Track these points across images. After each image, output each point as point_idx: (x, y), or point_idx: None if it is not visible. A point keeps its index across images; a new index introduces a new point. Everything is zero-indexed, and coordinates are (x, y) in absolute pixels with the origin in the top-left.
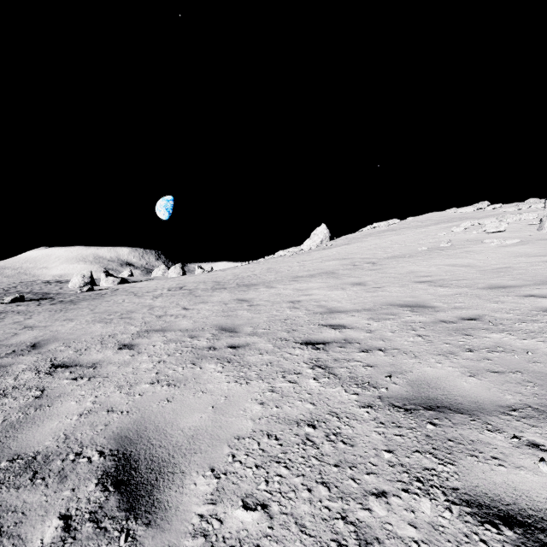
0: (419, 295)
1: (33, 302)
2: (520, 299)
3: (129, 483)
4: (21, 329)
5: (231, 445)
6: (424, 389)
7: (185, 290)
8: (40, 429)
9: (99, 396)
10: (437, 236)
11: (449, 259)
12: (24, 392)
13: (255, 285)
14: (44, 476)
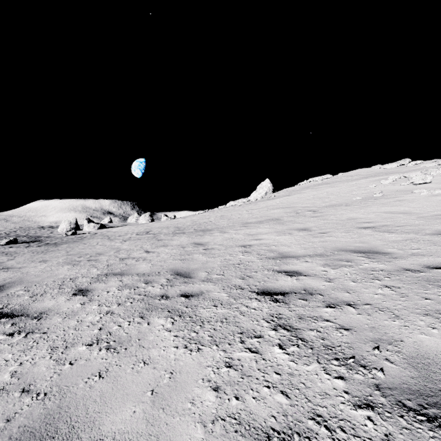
0: (368, 240)
1: (24, 244)
2: None
3: None
4: None
5: None
6: (436, 374)
7: (150, 234)
8: None
9: (24, 362)
10: (368, 187)
11: (385, 207)
12: None
13: (210, 230)
14: None
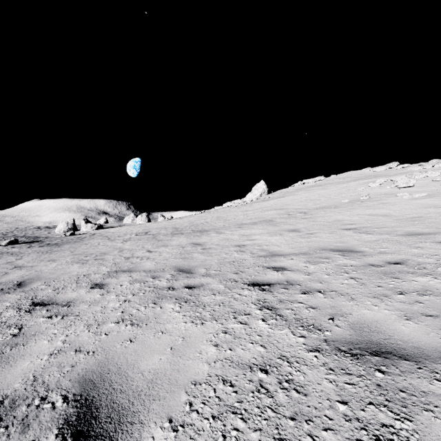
0: (347, 240)
1: (25, 244)
2: (437, 245)
3: (88, 435)
4: (12, 269)
5: (188, 392)
6: (366, 332)
7: (150, 235)
8: (12, 370)
9: (69, 335)
10: (356, 190)
11: (369, 209)
12: (4, 330)
13: (207, 231)
14: (7, 424)
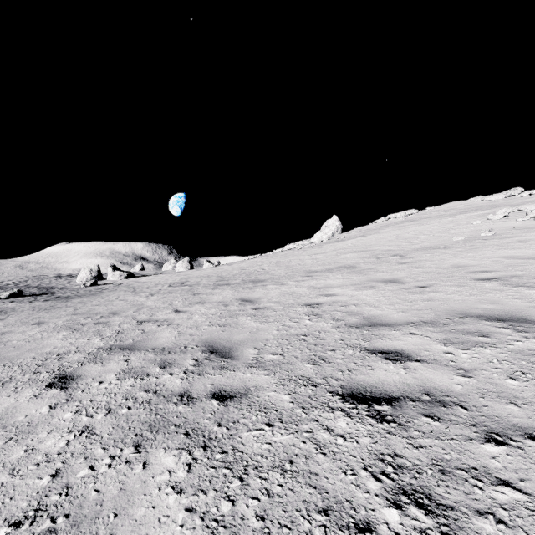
0: (499, 299)
1: (30, 297)
2: None
3: None
4: None
5: None
6: None
7: (186, 286)
8: None
9: None
10: (470, 225)
11: (503, 250)
12: None
13: (263, 281)
14: None
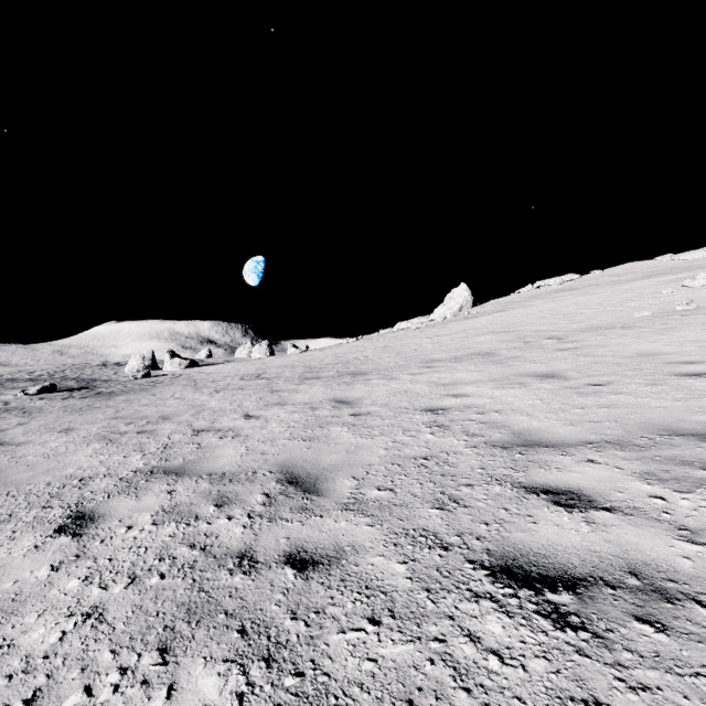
0: None
1: (65, 393)
2: None
3: None
4: None
5: None
6: None
7: (262, 379)
8: None
9: None
10: (658, 294)
11: None
12: None
13: (365, 374)
14: None
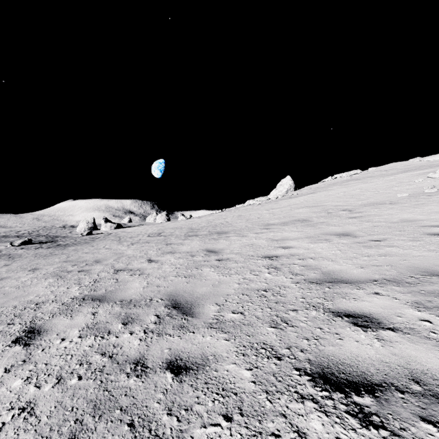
0: None
1: (37, 245)
2: None
3: None
4: None
5: None
6: None
7: (161, 236)
8: None
9: None
10: (412, 182)
11: None
12: None
13: (226, 233)
14: None
